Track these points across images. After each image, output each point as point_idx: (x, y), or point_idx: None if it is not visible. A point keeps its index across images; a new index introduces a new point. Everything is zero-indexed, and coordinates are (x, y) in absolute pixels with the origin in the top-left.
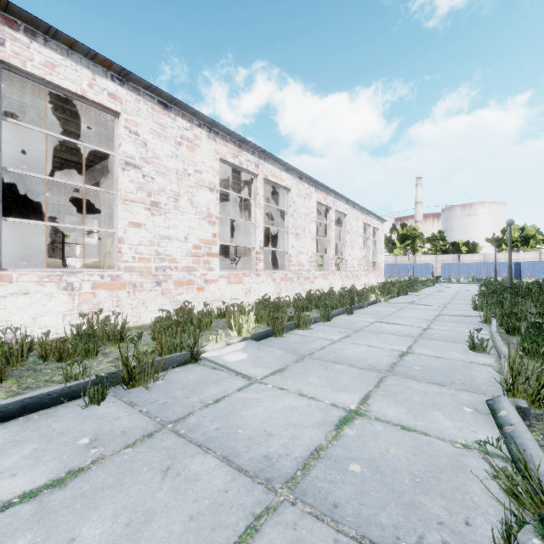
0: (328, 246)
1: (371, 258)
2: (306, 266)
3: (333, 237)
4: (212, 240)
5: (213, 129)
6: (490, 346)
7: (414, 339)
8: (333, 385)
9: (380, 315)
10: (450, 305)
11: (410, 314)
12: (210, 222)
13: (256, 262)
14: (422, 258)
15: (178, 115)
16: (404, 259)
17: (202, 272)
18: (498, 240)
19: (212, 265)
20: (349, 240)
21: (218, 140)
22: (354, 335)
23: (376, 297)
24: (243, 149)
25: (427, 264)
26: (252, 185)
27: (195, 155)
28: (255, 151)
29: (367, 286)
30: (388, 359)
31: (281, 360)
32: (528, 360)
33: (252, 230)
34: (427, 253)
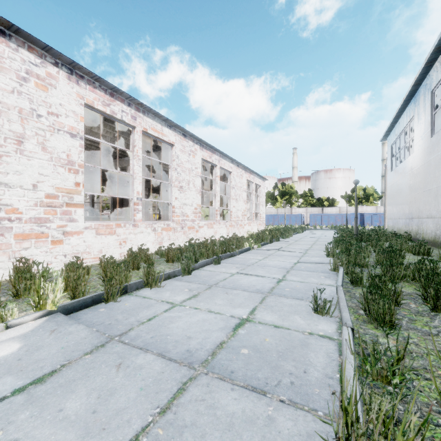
0: (214, 198)
1: (253, 210)
2: (190, 216)
3: (218, 191)
4: (73, 190)
5: (76, 72)
6: (335, 303)
7: (263, 297)
8: (94, 415)
9: (245, 264)
10: (310, 251)
11: (273, 261)
12: (71, 170)
13: (134, 212)
14: (297, 210)
15: (23, 46)
16: (283, 211)
17: (60, 223)
18: (349, 197)
19: (73, 216)
20: (234, 194)
21: (83, 84)
22: (203, 293)
23: (249, 245)
24: (116, 98)
25: (299, 215)
26: (130, 137)
27: (50, 95)
28: (132, 103)
29: (249, 234)
30: (216, 336)
31: (67, 352)
32: (371, 390)
33: (130, 181)
34: (300, 206)
